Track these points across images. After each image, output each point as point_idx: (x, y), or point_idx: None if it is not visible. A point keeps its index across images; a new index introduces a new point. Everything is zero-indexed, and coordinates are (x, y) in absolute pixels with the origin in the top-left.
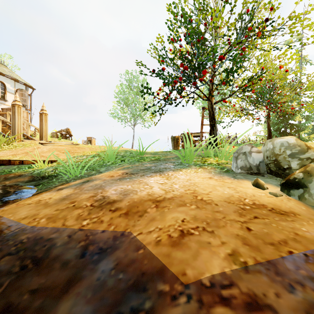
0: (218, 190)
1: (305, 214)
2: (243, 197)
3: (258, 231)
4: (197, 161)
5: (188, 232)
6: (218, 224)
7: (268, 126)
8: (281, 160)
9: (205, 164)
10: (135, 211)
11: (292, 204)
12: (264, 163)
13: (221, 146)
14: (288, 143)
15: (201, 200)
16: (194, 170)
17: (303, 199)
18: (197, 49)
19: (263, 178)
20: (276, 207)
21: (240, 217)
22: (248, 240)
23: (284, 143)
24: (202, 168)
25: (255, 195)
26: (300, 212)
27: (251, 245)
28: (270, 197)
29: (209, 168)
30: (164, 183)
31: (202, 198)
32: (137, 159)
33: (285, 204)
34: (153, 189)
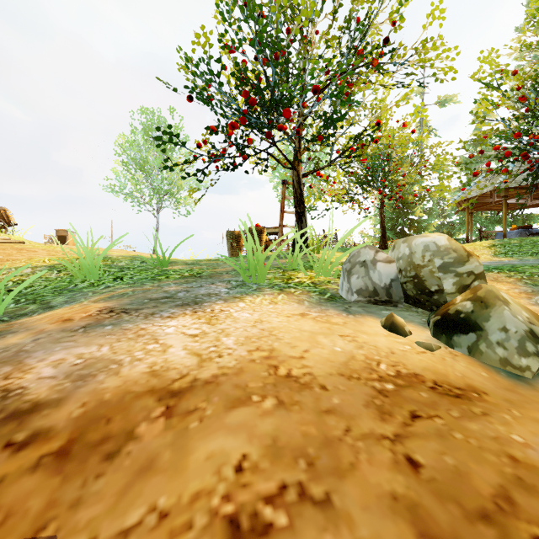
0: (322, 345)
1: (494, 390)
2: (375, 360)
3: (436, 468)
4: (275, 278)
5: (255, 525)
6: (337, 463)
7: (382, 221)
8: (426, 277)
9: (291, 284)
10: (97, 439)
11: (462, 366)
12: (399, 282)
13: (314, 251)
14: (437, 246)
15: (287, 378)
16: (268, 297)
17: (478, 354)
18: (274, 68)
19: (397, 310)
20: (441, 379)
21: (383, 422)
22: (427, 515)
23: (430, 245)
24: (285, 292)
25: (395, 350)
26: (483, 384)
27: (440, 536)
28: (422, 353)
29: (298, 293)
30: (200, 333)
31: (291, 373)
32: (152, 275)
33: (453, 369)
34: (168, 353)
